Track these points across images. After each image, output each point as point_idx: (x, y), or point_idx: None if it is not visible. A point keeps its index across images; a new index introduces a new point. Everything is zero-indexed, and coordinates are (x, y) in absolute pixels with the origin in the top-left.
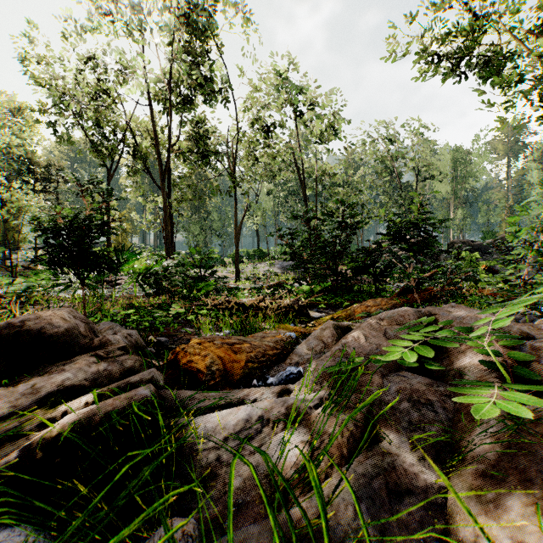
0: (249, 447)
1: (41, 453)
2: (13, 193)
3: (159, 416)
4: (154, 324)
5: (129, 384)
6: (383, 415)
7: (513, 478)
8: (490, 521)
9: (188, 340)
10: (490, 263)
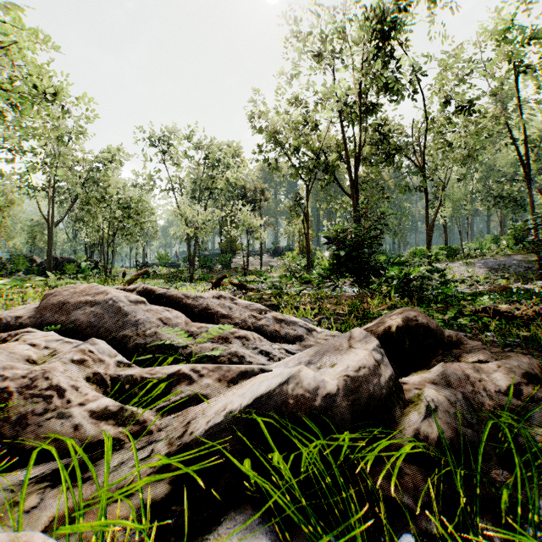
0: None
1: None
2: (245, 215)
3: None
4: None
5: None
6: None
7: None
8: None
9: None
10: None
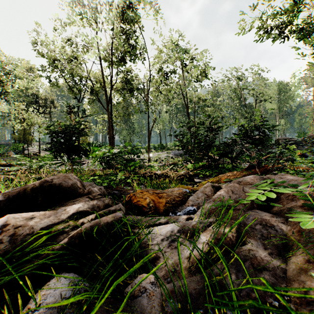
0: (174, 245)
1: (77, 240)
2: (29, 114)
3: (128, 226)
4: (110, 184)
5: (110, 211)
6: (246, 231)
7: None
8: (313, 284)
9: (129, 193)
10: (302, 151)
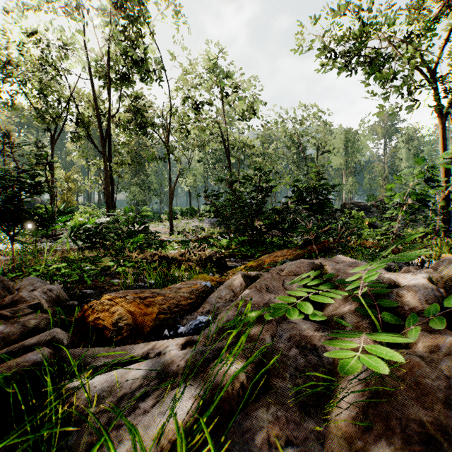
0: (143, 405)
1: None
2: None
3: (49, 382)
4: (83, 277)
5: (23, 348)
6: (274, 363)
7: (379, 425)
8: None
9: (114, 291)
10: (372, 220)
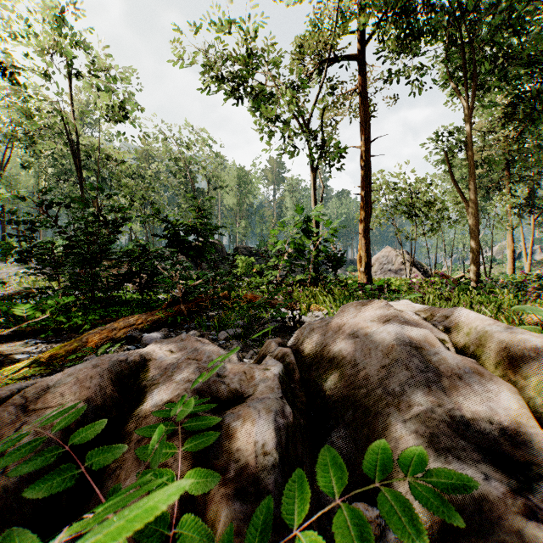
0: None
1: None
2: None
3: None
4: None
5: None
6: None
7: None
8: None
9: None
10: (262, 266)
